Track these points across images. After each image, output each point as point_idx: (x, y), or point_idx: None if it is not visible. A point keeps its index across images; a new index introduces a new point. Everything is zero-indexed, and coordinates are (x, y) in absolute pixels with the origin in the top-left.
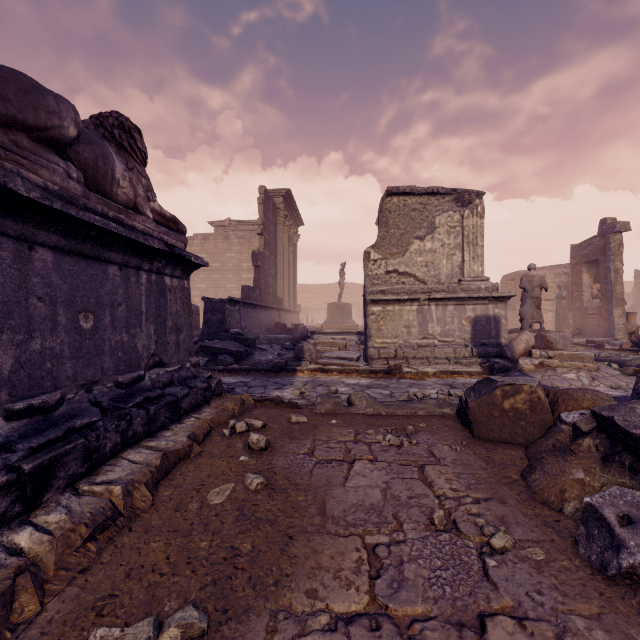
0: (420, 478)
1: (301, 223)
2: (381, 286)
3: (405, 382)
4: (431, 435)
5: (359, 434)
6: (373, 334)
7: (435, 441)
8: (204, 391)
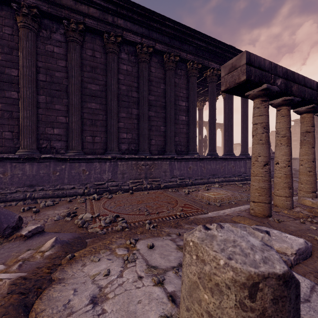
0: None
1: None
2: None
3: None
4: None
5: None
6: None
7: None
8: None
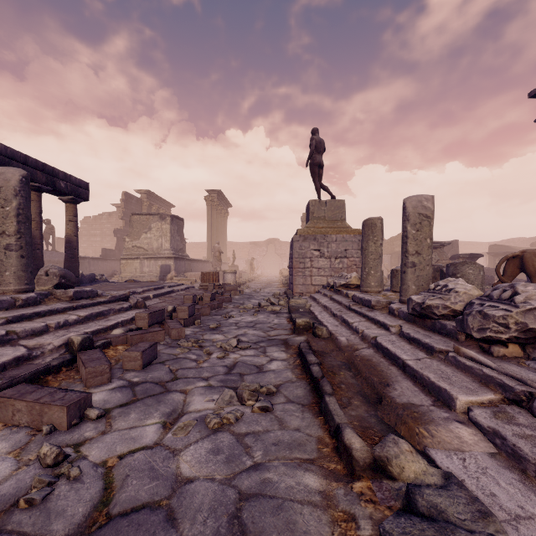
0: None
1: (172, 205)
2: (128, 252)
3: None
4: None
5: None
6: (122, 272)
7: None
8: None
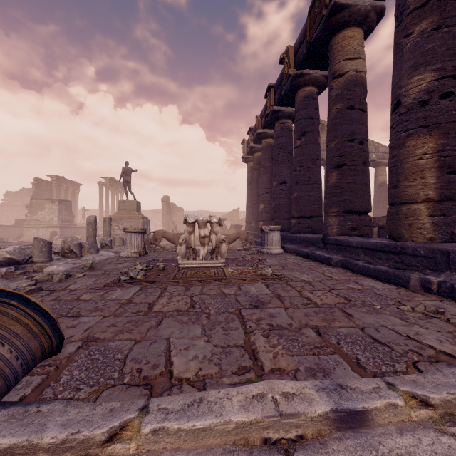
0: None
1: (80, 184)
2: (28, 223)
3: None
4: None
5: None
6: (24, 235)
7: None
8: None
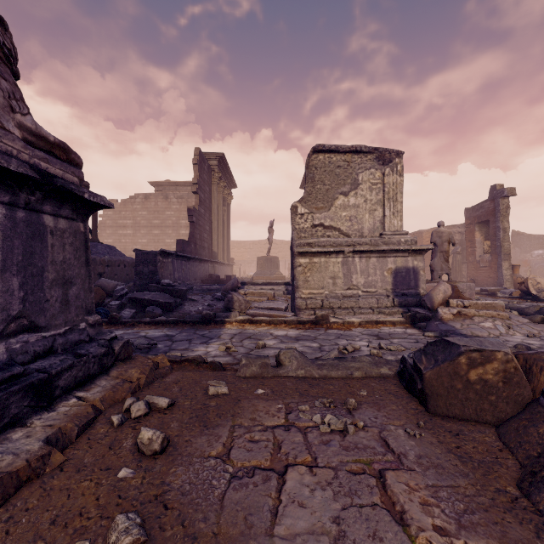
0: (384, 504)
1: (234, 185)
2: (308, 239)
3: (333, 333)
4: (377, 410)
5: (291, 412)
6: (300, 285)
7: (385, 421)
8: (101, 358)
